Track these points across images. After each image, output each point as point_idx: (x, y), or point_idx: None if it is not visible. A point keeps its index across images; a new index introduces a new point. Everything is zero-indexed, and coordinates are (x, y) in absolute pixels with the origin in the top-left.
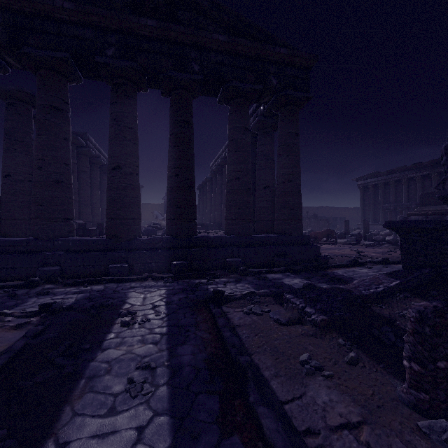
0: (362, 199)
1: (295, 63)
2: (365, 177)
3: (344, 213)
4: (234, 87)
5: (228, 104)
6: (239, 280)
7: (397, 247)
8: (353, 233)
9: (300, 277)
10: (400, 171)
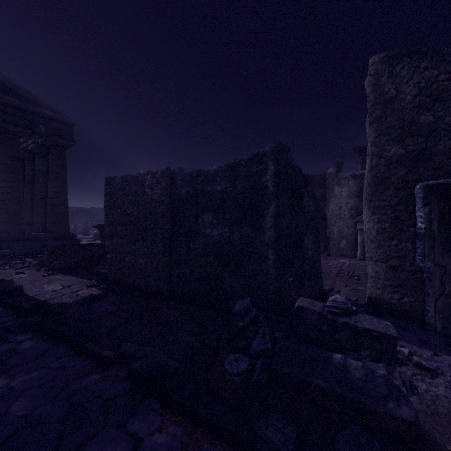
0: None
1: (61, 121)
2: None
3: None
4: (4, 127)
5: None
6: (4, 262)
7: None
8: None
9: None
10: None
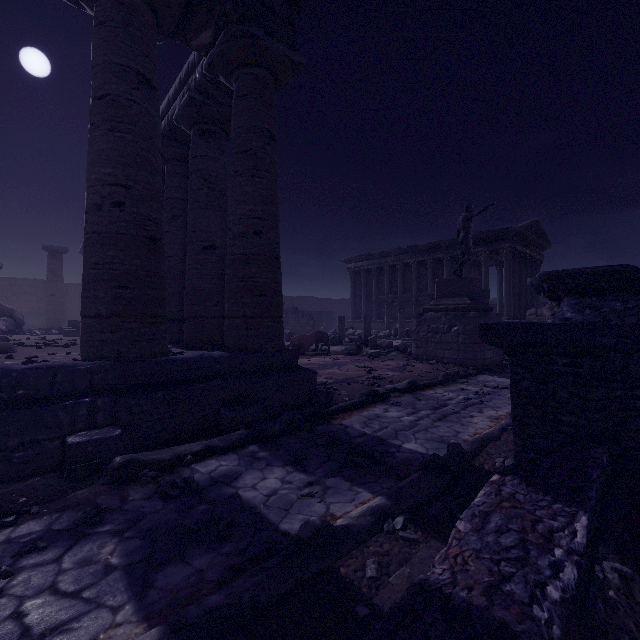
0: (353, 288)
1: None
2: (356, 258)
3: (329, 306)
4: None
5: (92, 0)
6: (89, 521)
7: (409, 356)
8: (353, 337)
9: (282, 460)
10: (395, 254)
